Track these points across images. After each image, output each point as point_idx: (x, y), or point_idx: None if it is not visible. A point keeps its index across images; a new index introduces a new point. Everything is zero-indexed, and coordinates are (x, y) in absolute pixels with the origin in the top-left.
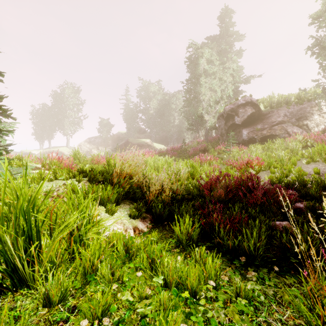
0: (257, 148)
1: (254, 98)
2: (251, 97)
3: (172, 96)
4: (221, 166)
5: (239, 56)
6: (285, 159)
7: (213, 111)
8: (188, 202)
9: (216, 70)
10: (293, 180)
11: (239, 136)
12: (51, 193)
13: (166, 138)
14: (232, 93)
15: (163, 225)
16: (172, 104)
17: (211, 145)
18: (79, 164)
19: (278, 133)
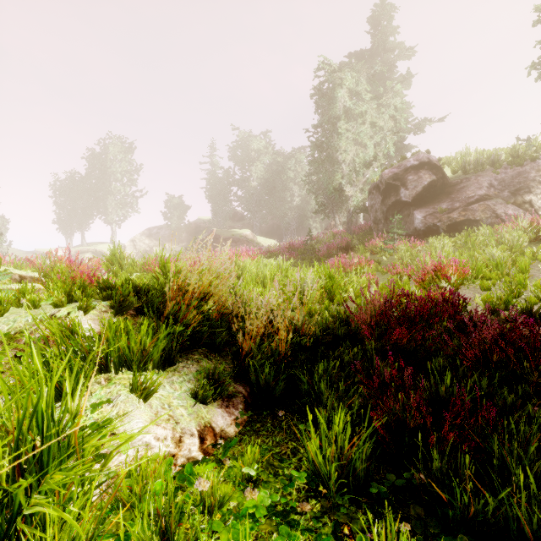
0: (444, 244)
1: (434, 156)
2: (429, 154)
3: (289, 157)
4: (378, 275)
5: (405, 85)
6: (505, 262)
7: (360, 181)
8: (326, 352)
9: (365, 108)
10: (533, 304)
11: (407, 222)
12: (17, 337)
13: (279, 228)
14: (393, 149)
15: (274, 415)
16: (289, 171)
17: (357, 239)
18: (119, 272)
19: (479, 216)
